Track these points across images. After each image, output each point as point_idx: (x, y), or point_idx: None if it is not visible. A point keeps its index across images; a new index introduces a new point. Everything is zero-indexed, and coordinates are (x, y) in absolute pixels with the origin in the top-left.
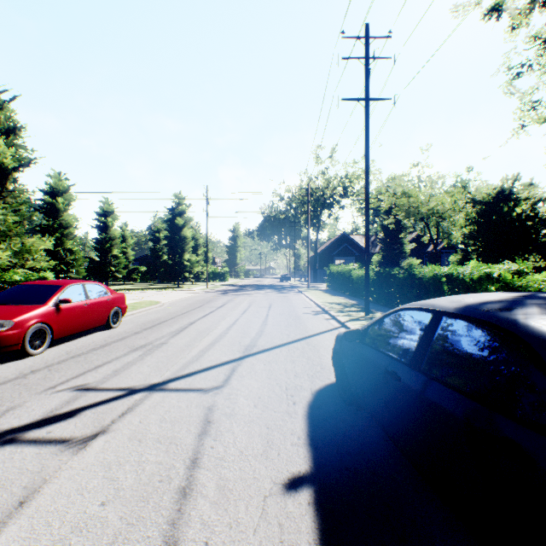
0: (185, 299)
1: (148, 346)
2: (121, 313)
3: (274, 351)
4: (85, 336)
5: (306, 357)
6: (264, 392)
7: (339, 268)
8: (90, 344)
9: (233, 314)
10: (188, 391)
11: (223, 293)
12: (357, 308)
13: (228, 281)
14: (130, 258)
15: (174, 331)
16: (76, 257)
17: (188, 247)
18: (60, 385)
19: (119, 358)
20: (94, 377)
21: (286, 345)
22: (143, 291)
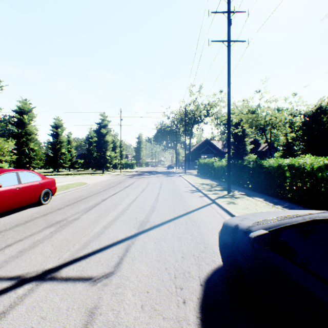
0: (104, 181)
1: (62, 222)
2: (51, 193)
3: (163, 227)
4: (18, 212)
5: (190, 233)
6: (153, 283)
7: (205, 160)
8: (18, 220)
9: (134, 192)
10: (77, 281)
11: (130, 176)
12: (220, 188)
13: (135, 168)
14: (73, 154)
15: (88, 207)
16: (36, 153)
17: (109, 148)
18: None
19: (32, 236)
20: None
21: (172, 220)
22: (79, 175)
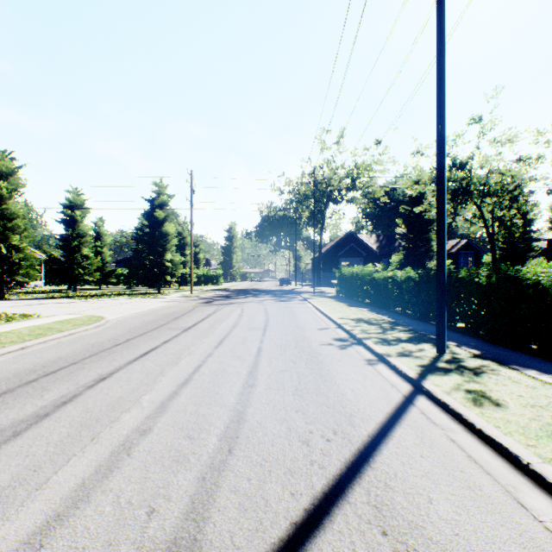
0: (147, 313)
1: None
2: None
3: None
4: None
5: None
6: None
7: (355, 269)
8: None
9: (199, 347)
10: None
11: (207, 301)
12: (405, 332)
13: (221, 284)
14: (106, 258)
15: (20, 420)
16: (25, 256)
17: (170, 246)
18: None
19: None
20: None
21: (310, 538)
22: (109, 298)
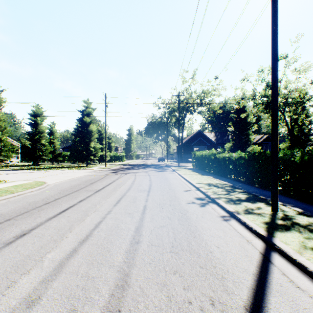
0: (75, 179)
1: None
2: None
3: None
4: None
5: None
6: None
7: (204, 152)
8: None
9: (103, 205)
10: None
11: (114, 171)
12: (242, 194)
13: (124, 161)
14: (56, 146)
15: None
16: (5, 144)
17: (93, 138)
18: None
19: None
20: None
21: None
22: (55, 170)
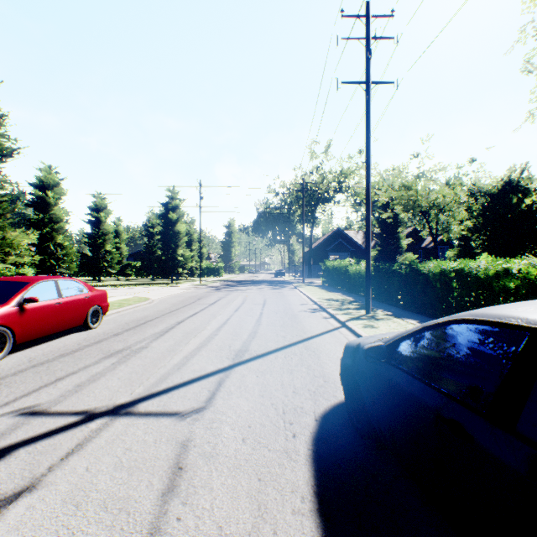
0: (176, 296)
1: (124, 352)
2: (102, 312)
3: (268, 357)
4: (58, 338)
5: (306, 365)
6: (256, 418)
7: (335, 263)
8: (60, 348)
9: (225, 312)
10: (161, 416)
11: (216, 288)
12: (356, 305)
13: (222, 276)
14: (123, 253)
15: (158, 332)
16: (67, 252)
17: (181, 242)
18: (3, 406)
19: (88, 368)
20: (49, 395)
21: (282, 349)
22: (135, 287)
